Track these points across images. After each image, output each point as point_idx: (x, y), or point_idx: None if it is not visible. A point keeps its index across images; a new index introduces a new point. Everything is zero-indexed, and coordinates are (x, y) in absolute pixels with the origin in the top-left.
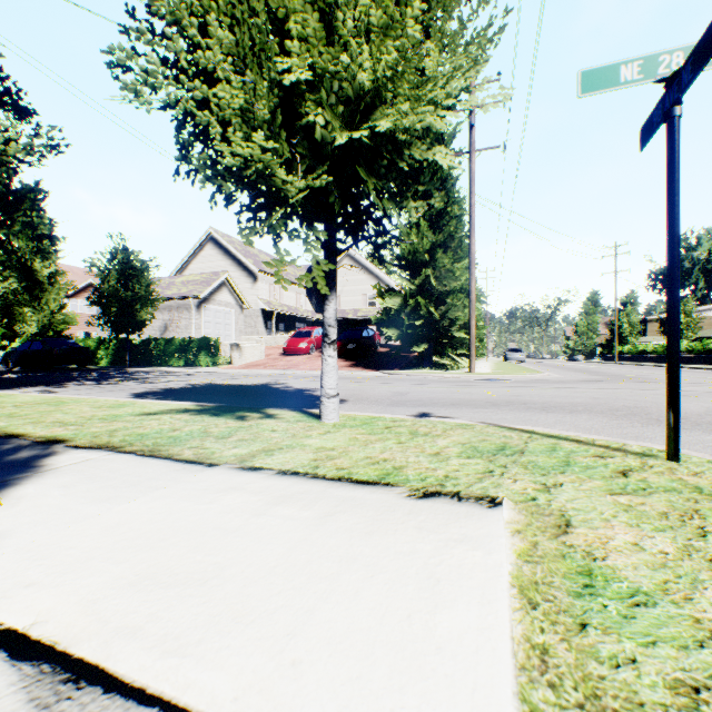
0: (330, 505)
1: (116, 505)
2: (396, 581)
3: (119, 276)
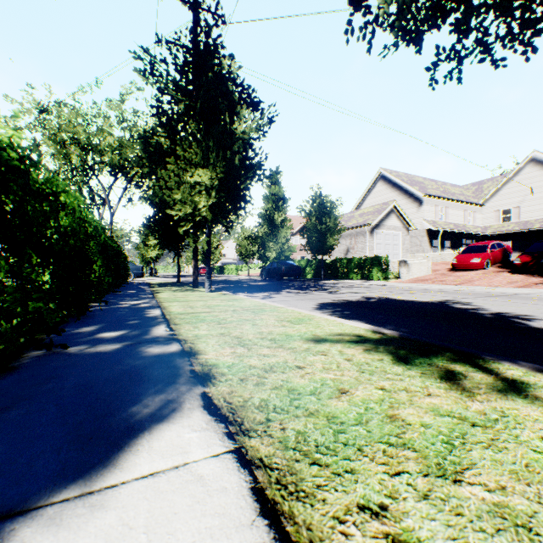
0: None
1: None
2: None
3: (316, 215)
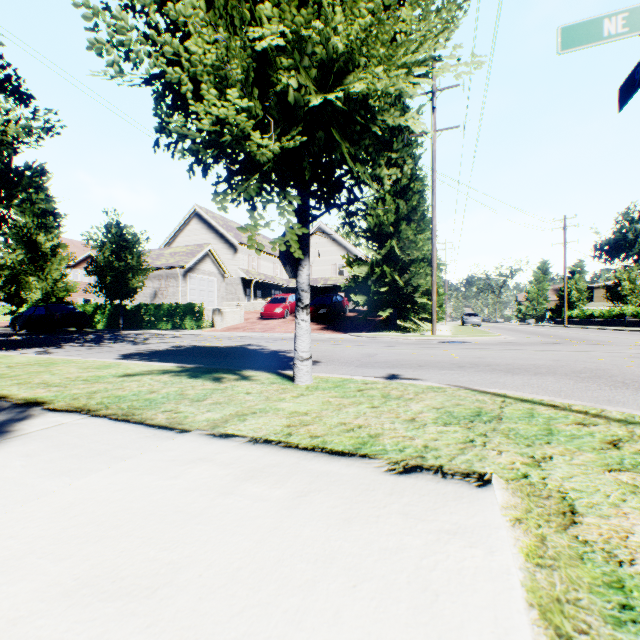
0: (304, 482)
1: (75, 479)
2: (385, 594)
3: (113, 248)
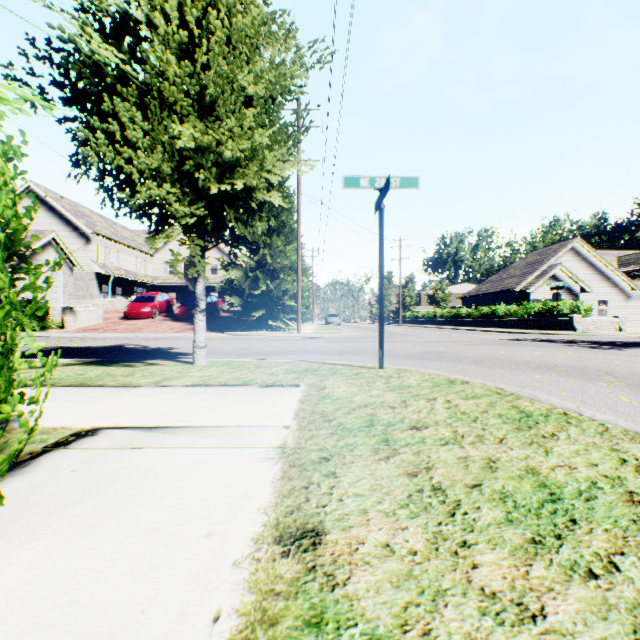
0: (221, 392)
1: (98, 402)
2: (257, 404)
3: None
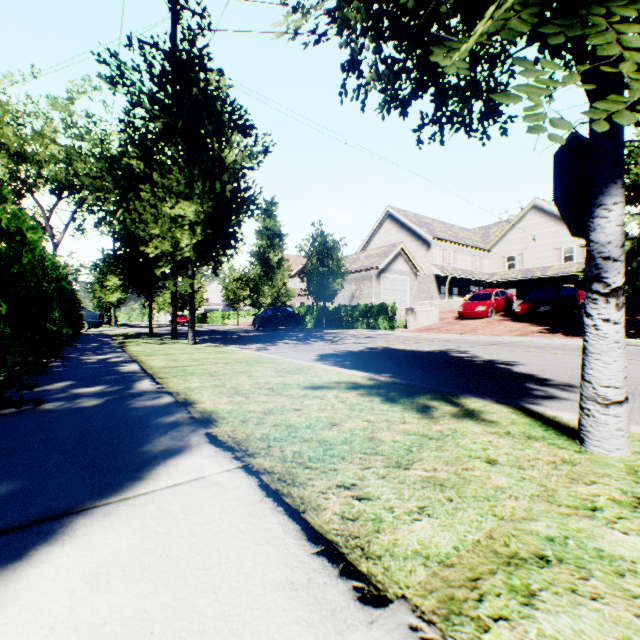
0: None
1: None
2: None
3: (318, 256)
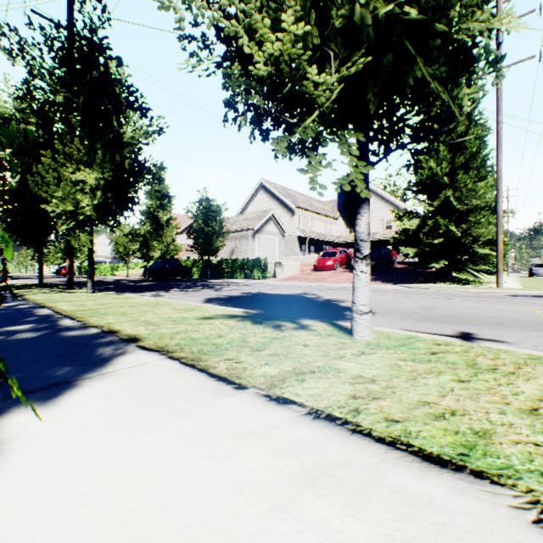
0: (392, 514)
1: (129, 438)
2: None
3: (203, 217)
